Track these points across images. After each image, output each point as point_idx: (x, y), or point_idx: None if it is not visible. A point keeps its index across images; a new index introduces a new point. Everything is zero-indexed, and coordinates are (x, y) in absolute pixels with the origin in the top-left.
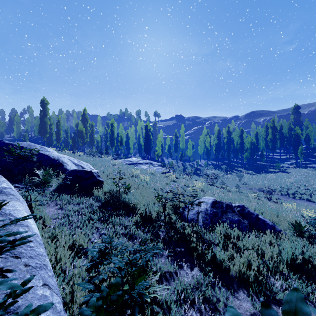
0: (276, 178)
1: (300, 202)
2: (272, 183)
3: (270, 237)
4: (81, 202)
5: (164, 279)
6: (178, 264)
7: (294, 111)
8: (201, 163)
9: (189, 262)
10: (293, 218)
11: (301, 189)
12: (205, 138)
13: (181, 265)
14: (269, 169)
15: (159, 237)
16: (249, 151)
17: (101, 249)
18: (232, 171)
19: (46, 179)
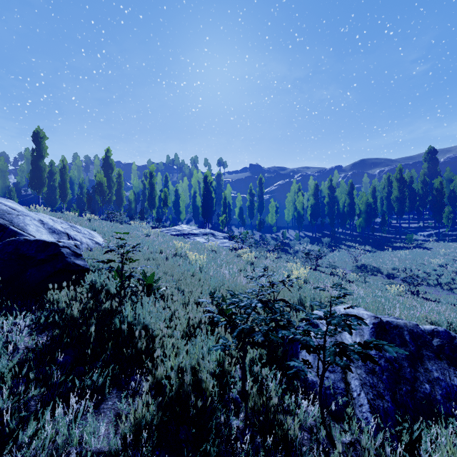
0: (413, 257)
1: None
2: (409, 266)
3: None
4: None
5: None
6: None
7: (428, 156)
8: (289, 235)
9: None
10: None
11: None
12: (294, 198)
13: None
14: (395, 243)
15: None
16: (363, 216)
17: None
18: (338, 246)
19: None
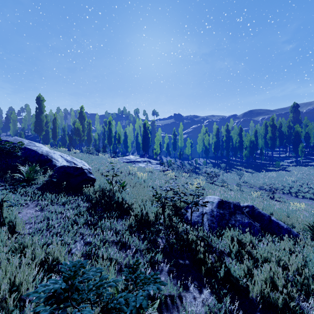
0: (277, 176)
1: (304, 201)
2: (273, 182)
3: (289, 244)
4: (67, 202)
5: (164, 308)
6: (182, 283)
7: (293, 109)
8: (199, 162)
9: (196, 280)
10: (305, 219)
11: (304, 188)
12: (203, 137)
13: (186, 284)
14: (269, 167)
15: (157, 245)
16: (248, 150)
17: (56, 290)
18: (231, 169)
19: (30, 176)
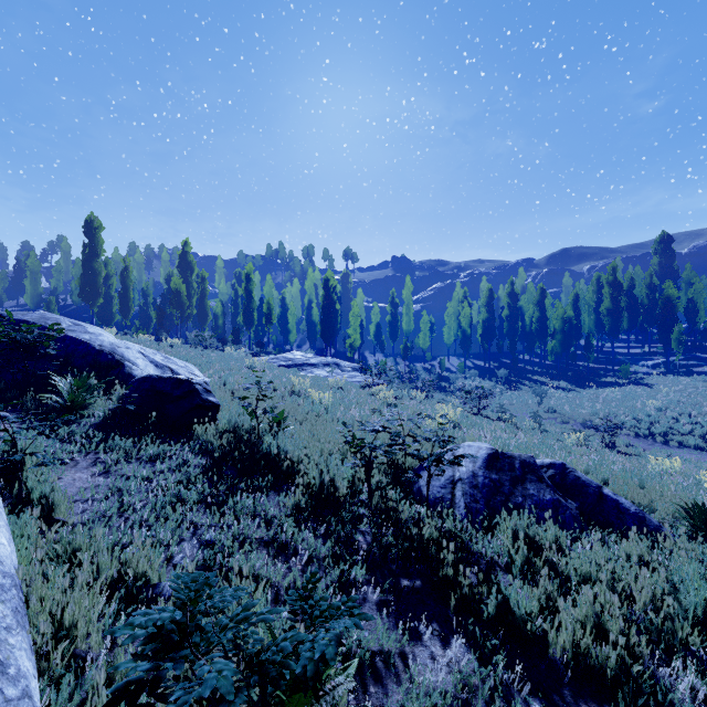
0: (623, 398)
1: (682, 453)
2: (615, 411)
3: (638, 546)
4: (160, 456)
5: (369, 677)
6: (408, 627)
7: (660, 247)
8: (450, 365)
9: (438, 620)
10: (680, 494)
11: (683, 424)
12: (458, 309)
13: (416, 630)
14: (606, 377)
15: (355, 548)
16: (558, 338)
17: (163, 625)
18: (521, 382)
19: (77, 399)
